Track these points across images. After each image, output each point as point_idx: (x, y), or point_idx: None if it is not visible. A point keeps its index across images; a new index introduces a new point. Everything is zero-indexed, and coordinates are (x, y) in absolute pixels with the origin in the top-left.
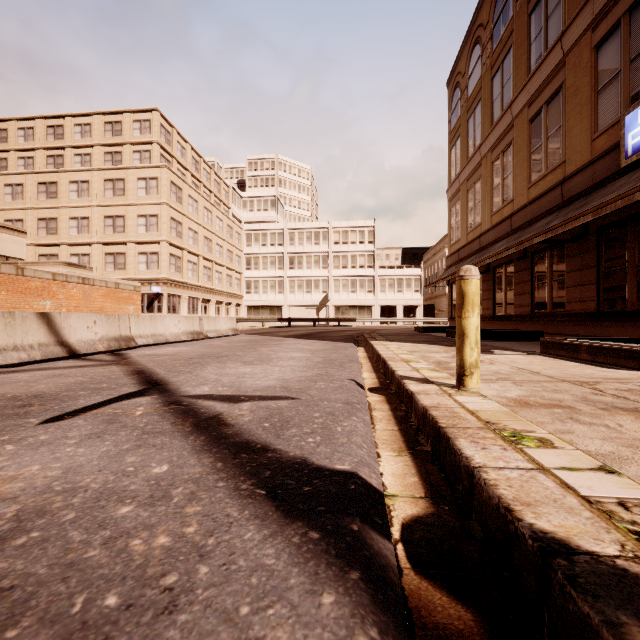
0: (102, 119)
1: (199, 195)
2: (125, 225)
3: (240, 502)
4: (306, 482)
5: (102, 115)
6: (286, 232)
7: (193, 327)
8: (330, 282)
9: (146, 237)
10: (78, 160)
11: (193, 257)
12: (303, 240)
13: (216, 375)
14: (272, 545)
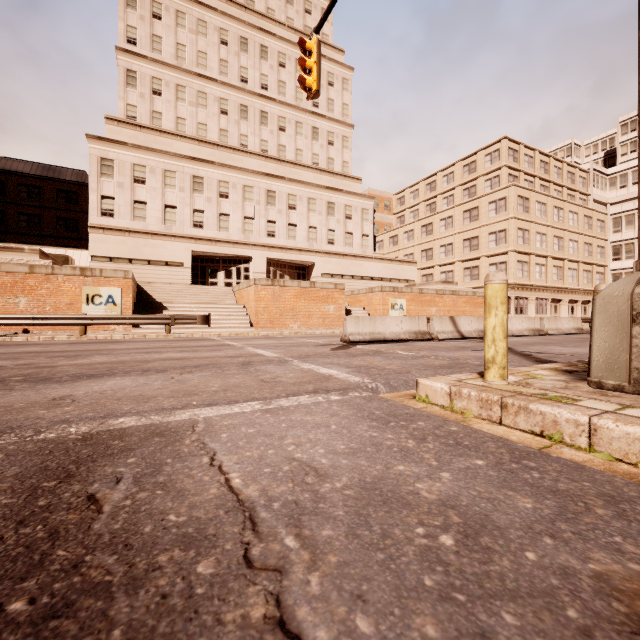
0: (461, 165)
1: (547, 197)
2: (478, 243)
3: (527, 360)
4: (547, 361)
5: (461, 161)
6: None
7: (534, 325)
8: None
9: (495, 250)
10: (445, 202)
11: (540, 259)
12: None
13: (538, 348)
14: (530, 362)
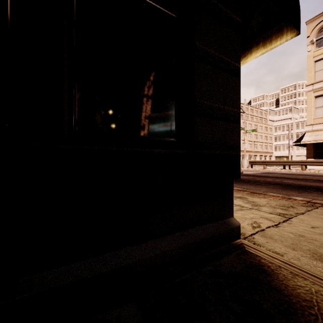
0: None
1: (252, 122)
2: None
3: None
4: None
5: None
6: (294, 124)
7: None
8: None
9: None
10: None
11: (250, 142)
12: (303, 126)
13: None
14: None
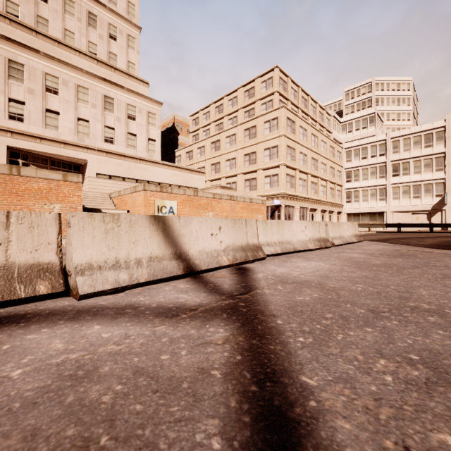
0: (243, 90)
1: (307, 125)
2: (256, 158)
3: None
4: None
5: (243, 87)
6: (388, 142)
7: (319, 233)
8: (447, 184)
9: (269, 164)
10: (230, 122)
11: (303, 175)
12: (409, 146)
13: None
14: None
